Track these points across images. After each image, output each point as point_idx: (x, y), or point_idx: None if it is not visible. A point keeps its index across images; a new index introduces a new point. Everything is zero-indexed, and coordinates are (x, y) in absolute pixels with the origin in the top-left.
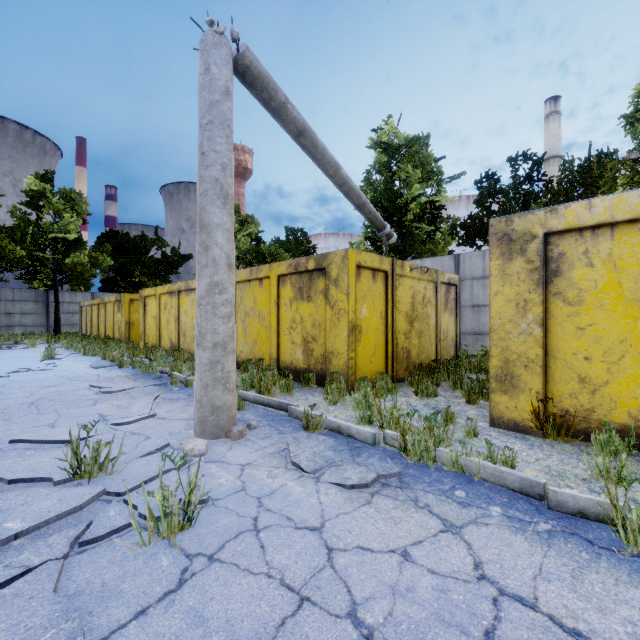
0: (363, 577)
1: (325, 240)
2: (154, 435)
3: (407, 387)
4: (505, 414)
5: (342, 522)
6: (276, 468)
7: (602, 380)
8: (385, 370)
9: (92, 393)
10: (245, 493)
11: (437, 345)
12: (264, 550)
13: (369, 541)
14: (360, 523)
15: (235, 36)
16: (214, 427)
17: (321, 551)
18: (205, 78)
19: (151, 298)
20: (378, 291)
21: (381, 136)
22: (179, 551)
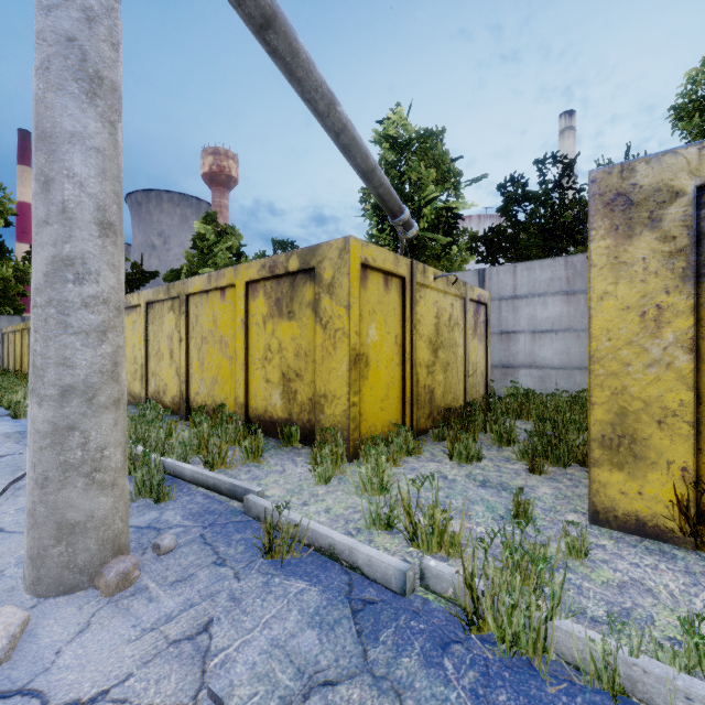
0: None
1: None
2: None
3: (433, 443)
4: (619, 504)
5: None
6: None
7: None
8: (401, 419)
9: None
10: None
11: (466, 382)
12: None
13: None
14: None
15: None
16: (63, 569)
17: None
18: None
19: None
20: (392, 305)
21: (388, 128)
22: None
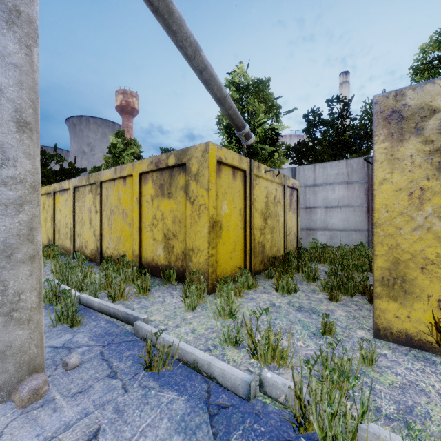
0: None
1: None
2: None
3: (264, 280)
4: (394, 324)
5: None
6: None
7: None
8: (244, 264)
9: None
10: None
11: (285, 239)
12: None
13: None
14: None
15: None
16: None
17: None
18: None
19: None
20: (237, 189)
21: (234, 77)
22: None
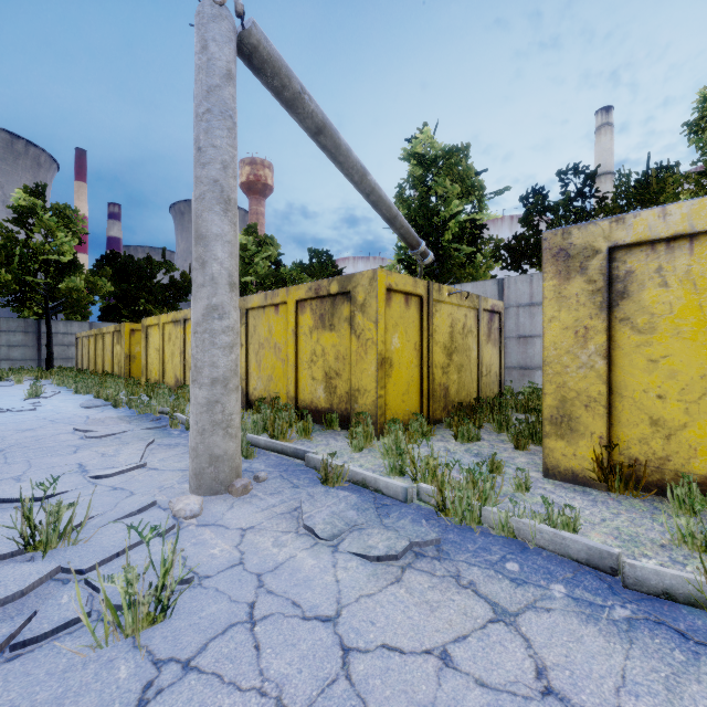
0: (389, 693)
1: (354, 265)
2: (140, 490)
3: (445, 430)
4: (561, 463)
5: (363, 609)
6: (285, 533)
7: (679, 423)
8: (420, 410)
9: (75, 438)
10: (242, 568)
11: (479, 381)
12: (259, 652)
13: (398, 637)
14: (387, 610)
15: (239, 9)
16: (212, 481)
17: (334, 653)
18: (202, 58)
19: (154, 328)
20: (412, 319)
21: (415, 146)
22: (145, 655)
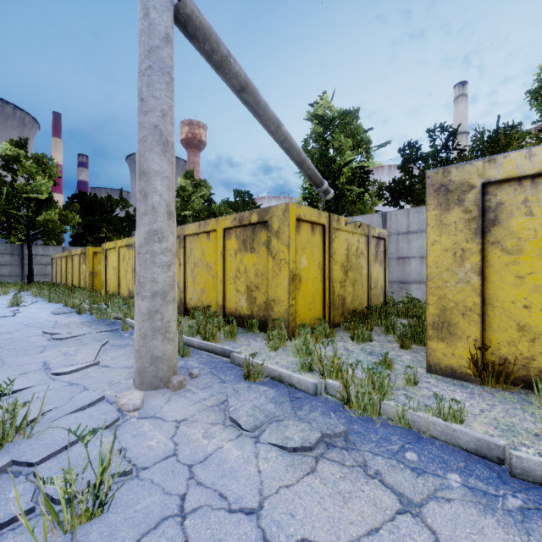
0: None
1: (268, 202)
2: (92, 386)
3: (343, 332)
4: (442, 361)
5: (283, 500)
6: (213, 425)
7: None
8: (323, 316)
9: (44, 340)
10: (176, 459)
11: (369, 293)
12: None
13: (316, 530)
14: (304, 502)
15: None
16: (153, 378)
17: None
18: (144, 23)
19: (111, 251)
20: (316, 243)
21: (317, 109)
22: None
